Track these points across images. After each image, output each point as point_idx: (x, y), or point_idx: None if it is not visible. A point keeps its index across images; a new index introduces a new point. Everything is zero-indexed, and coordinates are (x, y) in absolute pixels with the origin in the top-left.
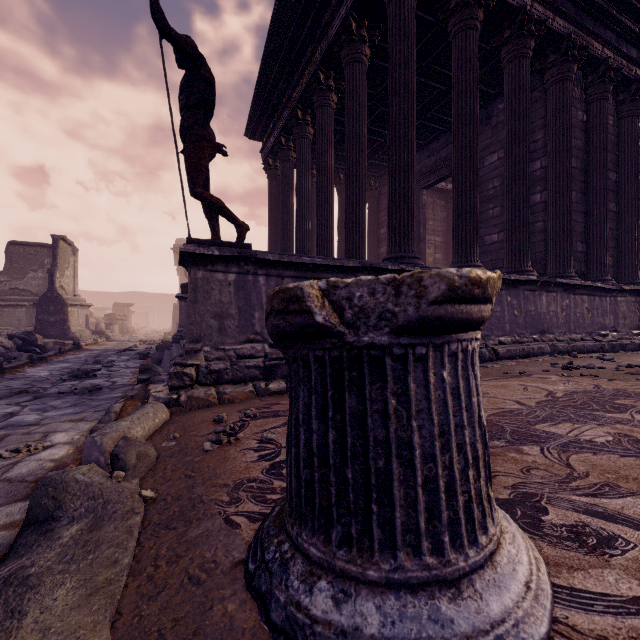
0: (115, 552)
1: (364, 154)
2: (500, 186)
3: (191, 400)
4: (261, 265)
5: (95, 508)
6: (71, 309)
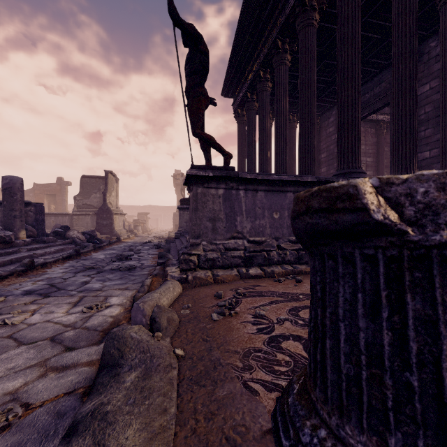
0: (163, 401)
1: (314, 96)
2: (432, 111)
3: (195, 279)
4: (241, 182)
5: (145, 360)
6: (115, 216)
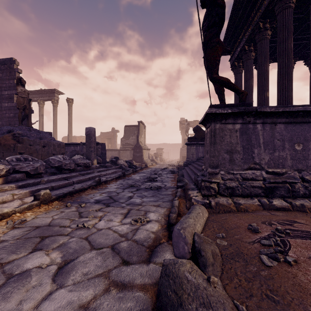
0: None
1: None
2: None
3: (218, 205)
4: (259, 116)
5: None
6: (144, 151)
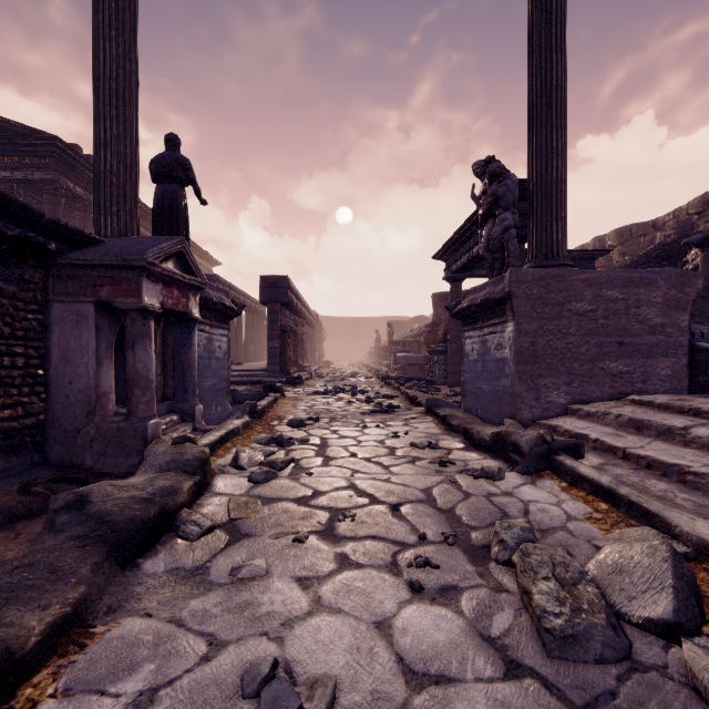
0: None
1: None
2: None
3: None
4: None
5: None
6: None
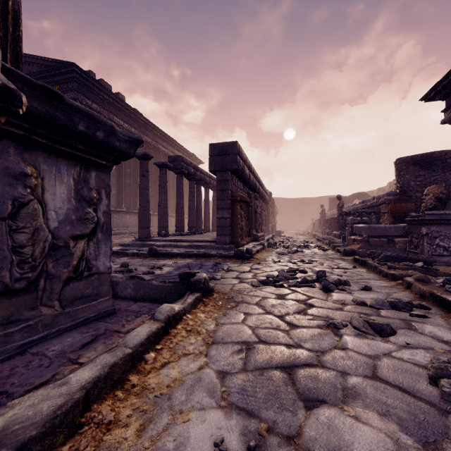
0: None
1: None
2: None
3: None
4: None
5: None
6: None
